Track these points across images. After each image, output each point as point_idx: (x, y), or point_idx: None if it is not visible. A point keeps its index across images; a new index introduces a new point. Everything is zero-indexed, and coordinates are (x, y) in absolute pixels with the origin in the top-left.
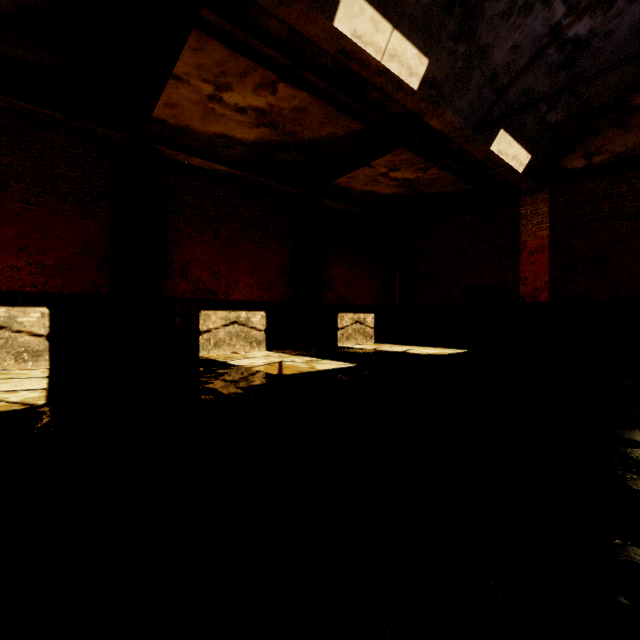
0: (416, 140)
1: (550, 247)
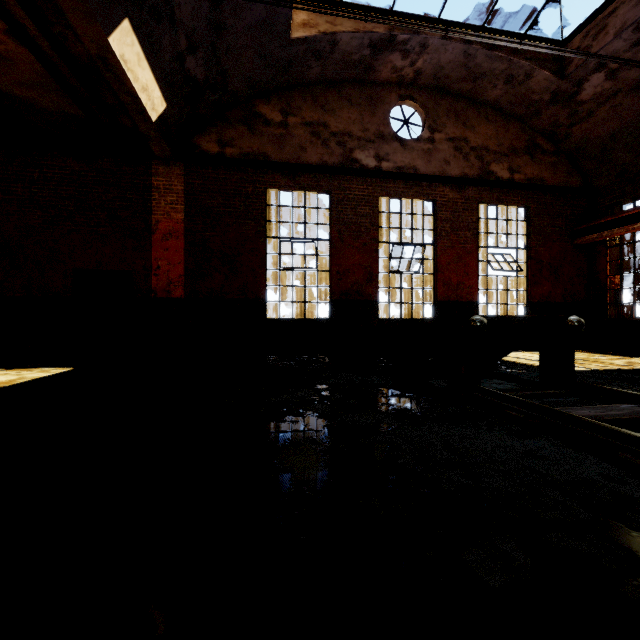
0: None
1: (186, 234)
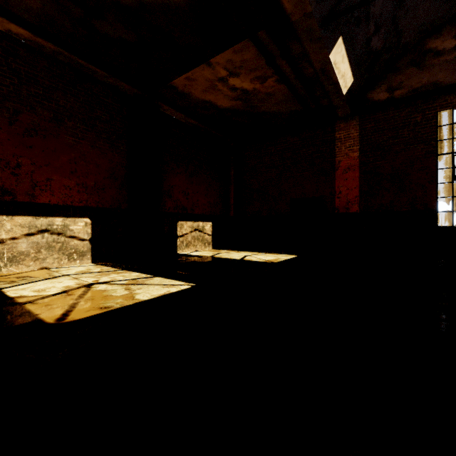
0: (260, 31)
1: (360, 166)
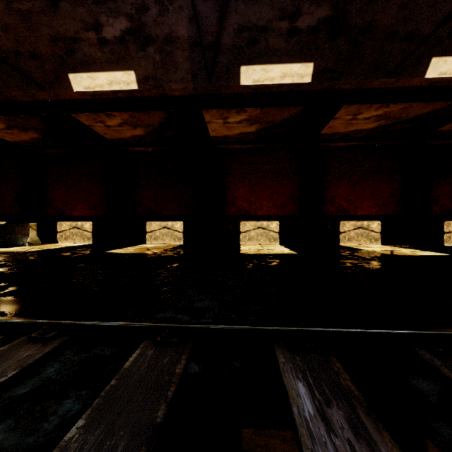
0: None
1: None
